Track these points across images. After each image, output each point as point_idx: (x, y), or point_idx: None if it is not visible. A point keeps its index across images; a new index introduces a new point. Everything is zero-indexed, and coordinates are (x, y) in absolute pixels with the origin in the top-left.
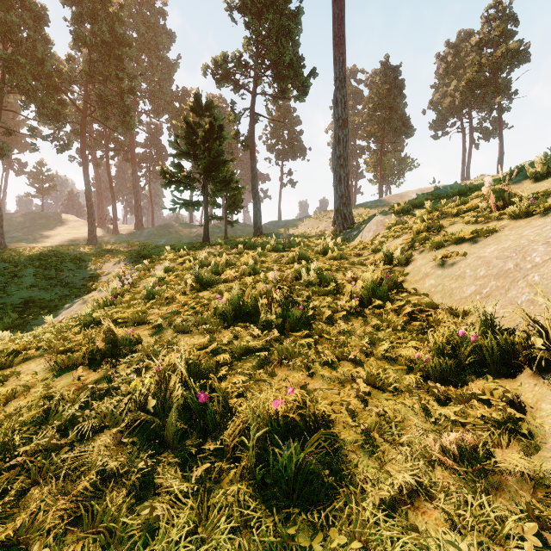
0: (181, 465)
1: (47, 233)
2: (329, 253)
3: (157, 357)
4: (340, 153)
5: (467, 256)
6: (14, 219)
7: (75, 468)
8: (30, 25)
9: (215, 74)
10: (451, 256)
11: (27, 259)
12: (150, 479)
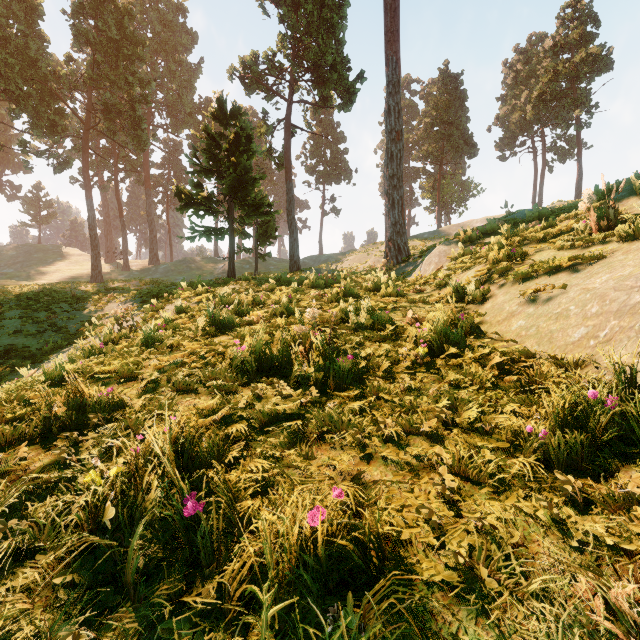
0: (144, 636)
1: (44, 269)
2: (382, 289)
3: (140, 430)
4: (393, 172)
5: (567, 288)
6: (5, 253)
7: None
8: (21, 18)
9: (244, 78)
10: (545, 289)
11: (14, 299)
12: None
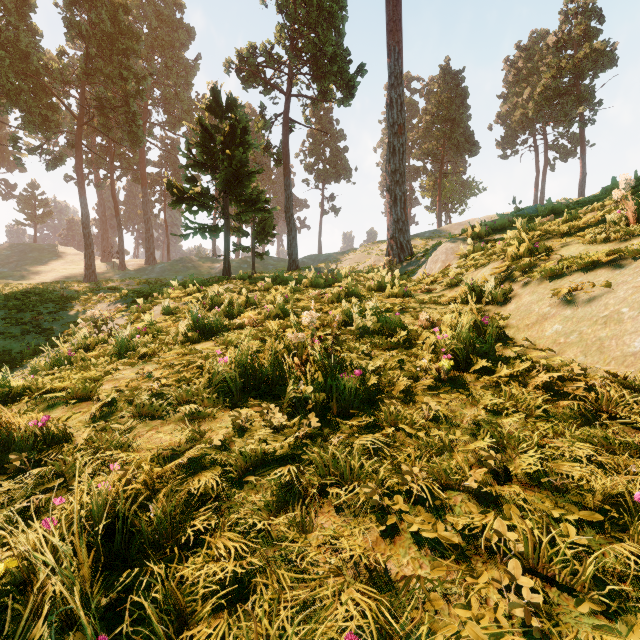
0: None
1: (39, 269)
2: (387, 288)
3: (73, 480)
4: (395, 167)
5: (613, 287)
6: None
7: None
8: (11, 10)
9: (241, 71)
10: (583, 287)
11: (1, 299)
12: None
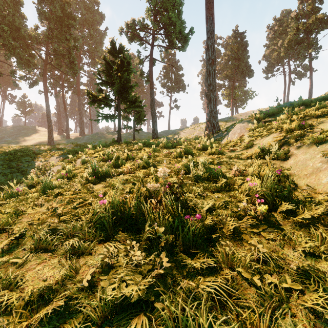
0: None
1: (27, 138)
2: (208, 149)
3: None
4: (210, 82)
5: None
6: (7, 130)
7: None
8: (11, 6)
9: (127, 34)
10: None
11: (3, 154)
12: None
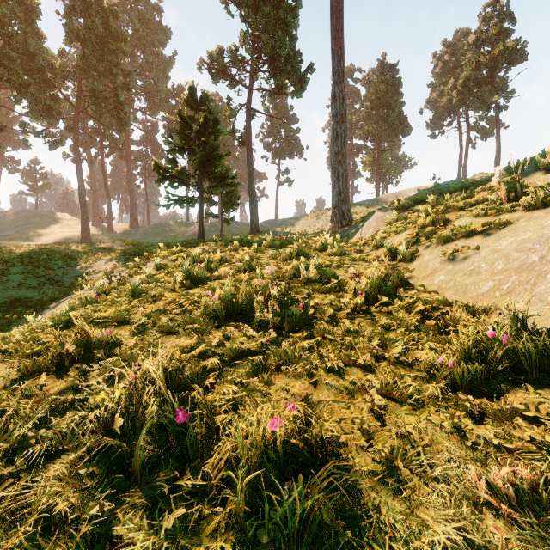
0: (149, 508)
1: (41, 232)
2: (328, 249)
3: (135, 363)
4: (338, 149)
5: (480, 249)
6: (7, 218)
7: (16, 509)
8: (21, 18)
9: (211, 69)
10: (462, 250)
11: (17, 257)
12: (106, 531)
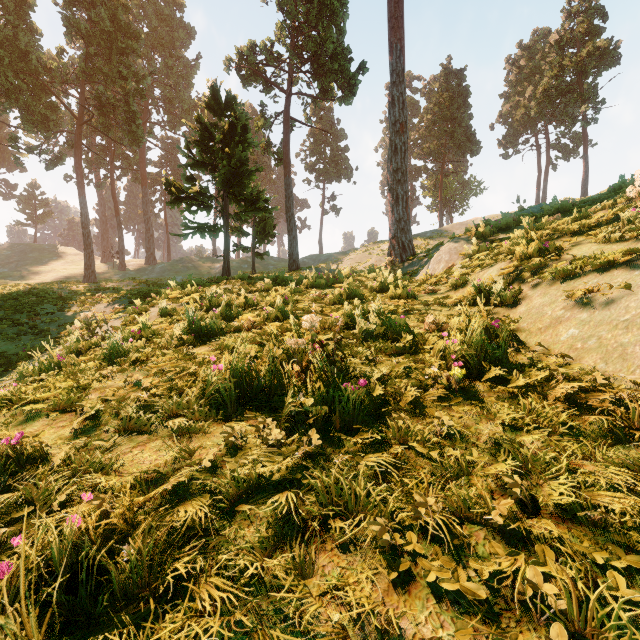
0: None
1: (39, 269)
2: (390, 289)
3: (43, 509)
4: (397, 166)
5: (633, 288)
6: None
7: None
8: (10, 8)
9: (241, 70)
10: (599, 289)
11: None
12: None
